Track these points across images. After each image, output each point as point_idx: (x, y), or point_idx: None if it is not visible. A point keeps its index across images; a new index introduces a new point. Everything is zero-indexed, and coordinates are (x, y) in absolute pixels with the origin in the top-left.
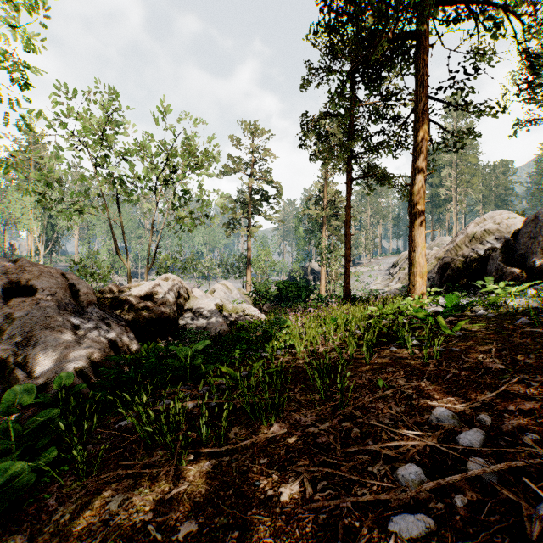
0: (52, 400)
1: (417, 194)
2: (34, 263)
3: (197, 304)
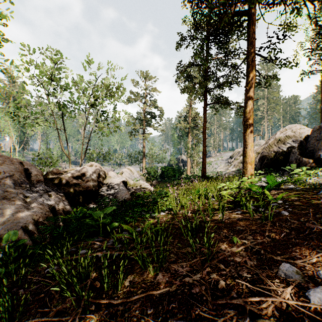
0: (2, 251)
1: (248, 112)
2: (0, 155)
3: (111, 181)
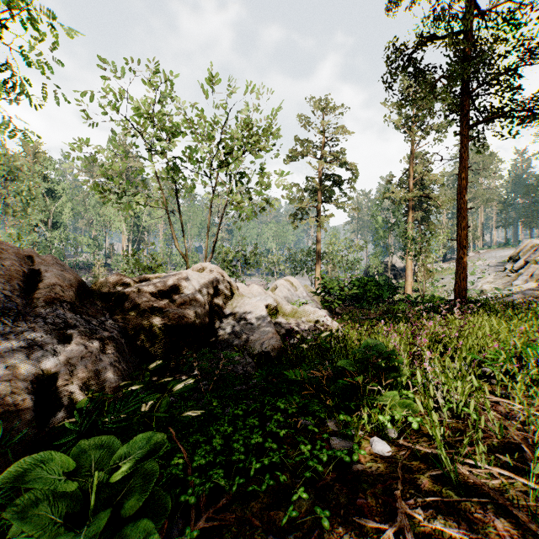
0: None
1: None
2: None
3: (242, 304)
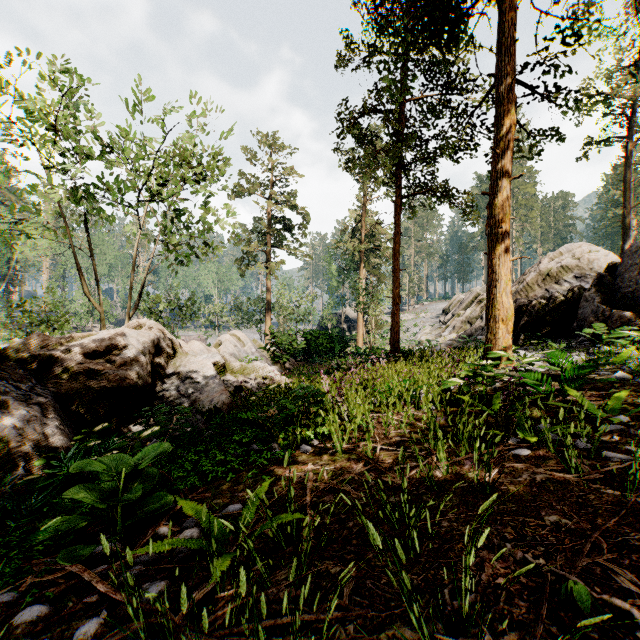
0: None
1: (499, 207)
2: None
3: (186, 362)
